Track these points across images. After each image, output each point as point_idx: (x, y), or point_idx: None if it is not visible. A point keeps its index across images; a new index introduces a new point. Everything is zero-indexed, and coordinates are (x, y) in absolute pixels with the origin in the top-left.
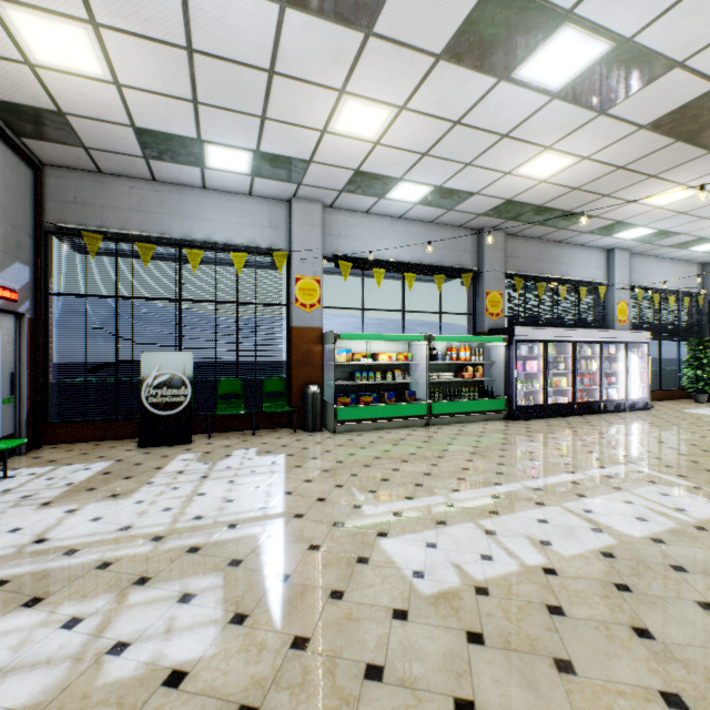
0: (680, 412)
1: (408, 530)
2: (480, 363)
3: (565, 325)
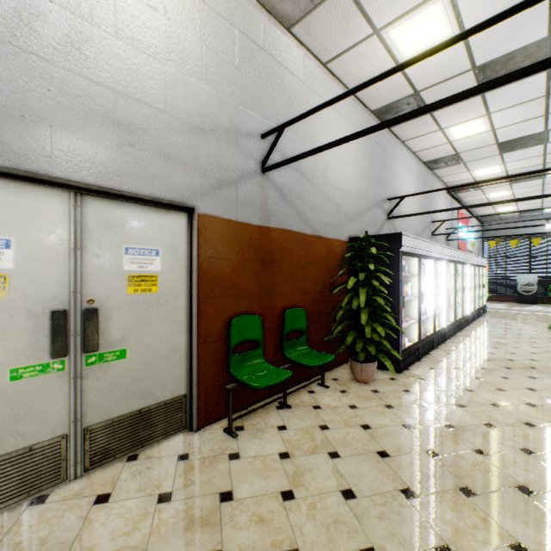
0: None
1: None
2: None
3: None
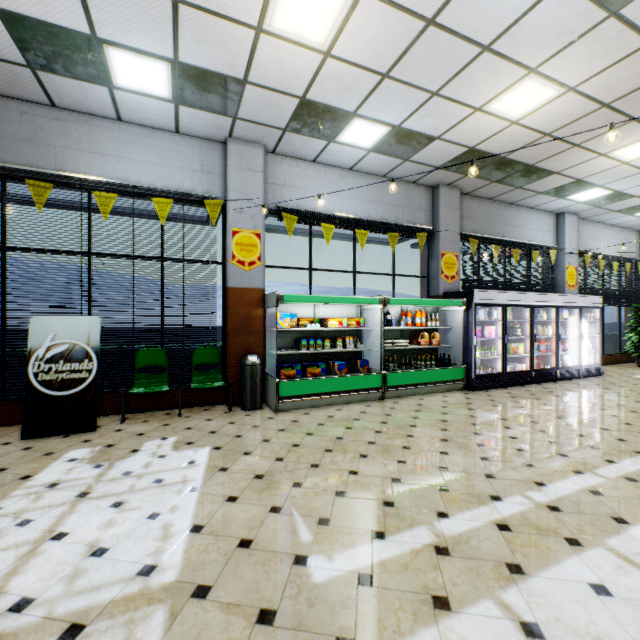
0: (633, 378)
1: (390, 631)
2: (435, 328)
3: (517, 289)
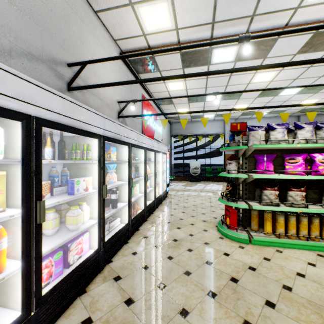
0: None
1: None
2: None
3: None
